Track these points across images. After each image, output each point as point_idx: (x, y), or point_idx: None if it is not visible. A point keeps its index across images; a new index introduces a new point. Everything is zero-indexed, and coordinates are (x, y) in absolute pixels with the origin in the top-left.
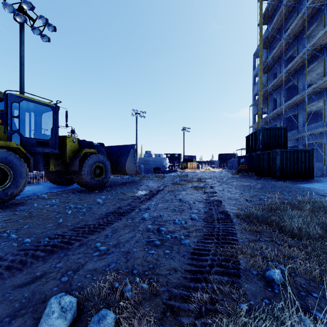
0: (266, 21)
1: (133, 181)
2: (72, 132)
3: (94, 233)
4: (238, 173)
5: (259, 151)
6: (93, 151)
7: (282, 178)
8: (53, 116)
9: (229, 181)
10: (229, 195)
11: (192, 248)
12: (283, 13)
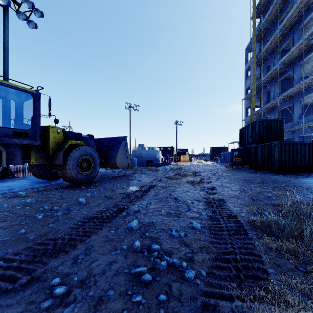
0: (259, 14)
1: (125, 175)
2: (56, 121)
3: (59, 255)
4: (232, 166)
5: (255, 144)
6: (79, 143)
7: (280, 172)
8: (34, 103)
9: (225, 175)
10: (230, 192)
11: (202, 290)
12: (278, 3)
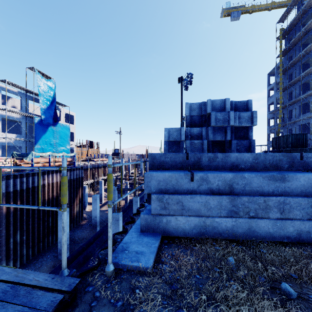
0: (283, 55)
1: None
2: None
3: None
4: None
5: (288, 148)
6: None
7: None
8: None
9: None
10: None
11: None
12: (301, 58)
